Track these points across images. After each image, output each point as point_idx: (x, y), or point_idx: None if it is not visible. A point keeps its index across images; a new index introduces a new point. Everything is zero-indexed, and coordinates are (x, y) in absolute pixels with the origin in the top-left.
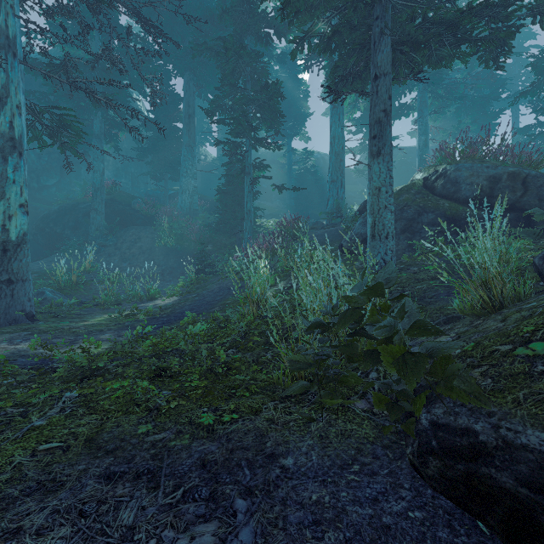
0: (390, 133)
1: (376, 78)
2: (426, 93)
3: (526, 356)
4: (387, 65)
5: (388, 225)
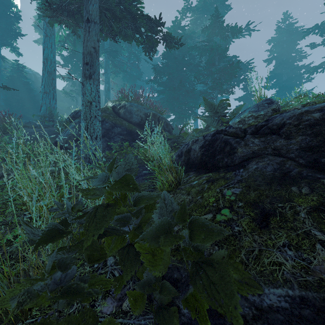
0: (98, 66)
1: (88, 21)
2: (109, 60)
3: (225, 221)
4: (96, 16)
5: (97, 130)
